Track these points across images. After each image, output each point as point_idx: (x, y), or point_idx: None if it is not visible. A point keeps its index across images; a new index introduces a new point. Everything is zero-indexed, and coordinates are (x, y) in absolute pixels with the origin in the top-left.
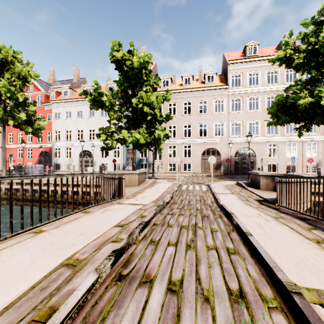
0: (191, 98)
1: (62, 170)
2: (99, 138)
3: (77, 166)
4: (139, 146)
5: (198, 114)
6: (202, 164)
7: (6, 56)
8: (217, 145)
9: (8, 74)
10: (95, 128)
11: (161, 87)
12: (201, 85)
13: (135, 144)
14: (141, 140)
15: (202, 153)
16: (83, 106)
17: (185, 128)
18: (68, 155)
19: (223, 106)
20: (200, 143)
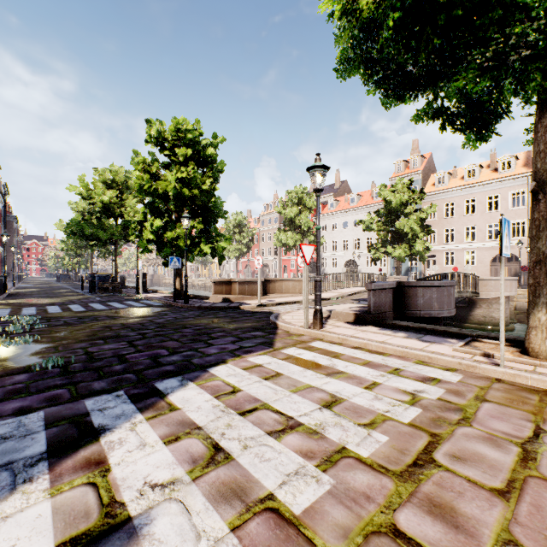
0: (475, 195)
1: (328, 280)
2: (370, 253)
3: (342, 276)
4: (401, 258)
5: (485, 212)
6: (492, 273)
7: (299, 194)
8: (514, 248)
9: (305, 210)
10: (360, 238)
11: (435, 185)
12: (492, 174)
13: (398, 257)
14: (402, 254)
15: (491, 259)
16: (348, 217)
17: (466, 230)
18: (334, 265)
19: (524, 199)
20: (488, 248)
